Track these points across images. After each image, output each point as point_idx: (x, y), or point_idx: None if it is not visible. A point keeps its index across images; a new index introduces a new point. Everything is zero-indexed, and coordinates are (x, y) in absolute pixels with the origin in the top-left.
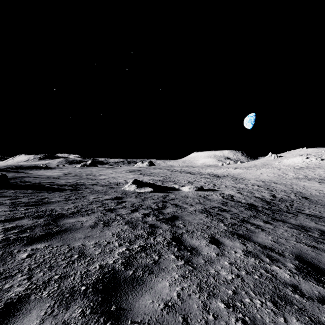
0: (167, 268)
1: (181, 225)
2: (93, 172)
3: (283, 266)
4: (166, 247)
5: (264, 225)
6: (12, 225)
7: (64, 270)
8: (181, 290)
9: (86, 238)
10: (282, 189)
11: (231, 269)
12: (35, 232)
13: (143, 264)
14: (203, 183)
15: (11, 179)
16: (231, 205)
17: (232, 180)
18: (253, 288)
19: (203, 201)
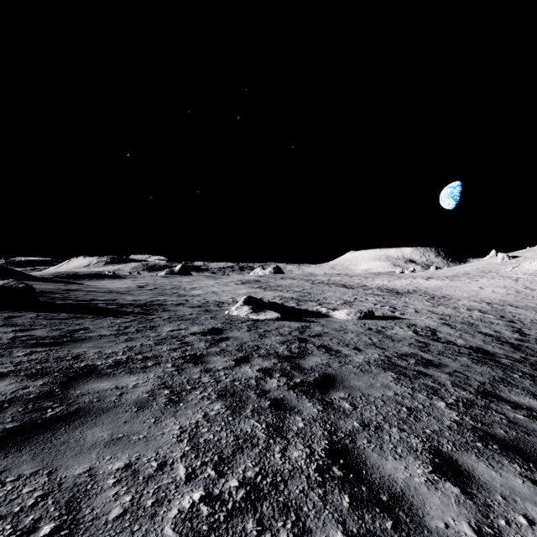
0: None
1: (346, 405)
2: (182, 284)
3: None
4: (316, 487)
5: None
6: None
7: None
8: None
9: (110, 445)
10: (532, 318)
11: None
12: (0, 420)
13: None
14: (372, 304)
15: (50, 293)
16: (438, 350)
17: (426, 300)
18: None
19: (379, 340)
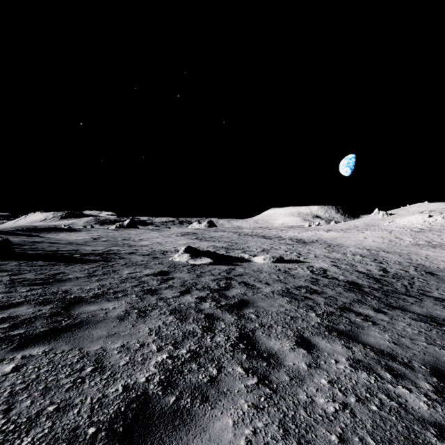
0: (231, 392)
1: (253, 316)
2: (131, 236)
3: (414, 387)
4: (229, 352)
5: (376, 315)
6: (2, 315)
7: (65, 396)
8: (252, 435)
9: (109, 337)
10: (395, 260)
11: (333, 393)
12: (35, 327)
13: (193, 383)
14: (284, 251)
15: (19, 245)
16: (324, 284)
17: (324, 247)
18: (371, 430)
19: (284, 277)
